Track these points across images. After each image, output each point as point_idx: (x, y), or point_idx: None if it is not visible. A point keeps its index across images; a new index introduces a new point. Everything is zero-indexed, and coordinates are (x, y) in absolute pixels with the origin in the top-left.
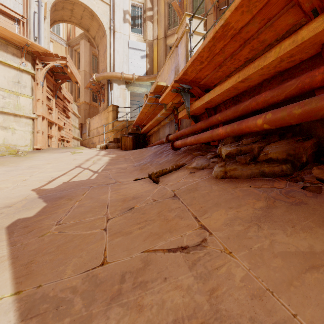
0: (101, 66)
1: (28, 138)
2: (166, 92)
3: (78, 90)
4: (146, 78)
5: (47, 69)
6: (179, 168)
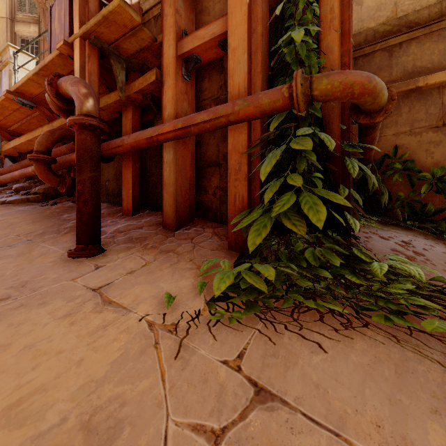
0: None
1: None
2: None
3: None
4: None
5: None
6: None
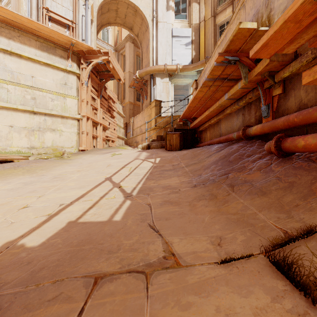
0: (144, 62)
1: (73, 139)
2: (291, 11)
3: (124, 91)
4: (192, 66)
5: (91, 67)
6: None
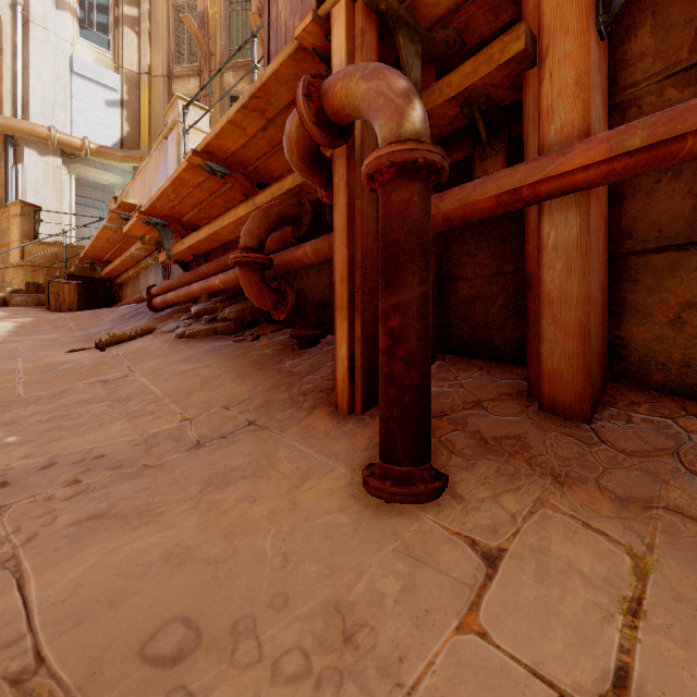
0: None
1: None
2: (133, 222)
3: None
4: (121, 154)
5: None
6: (147, 334)
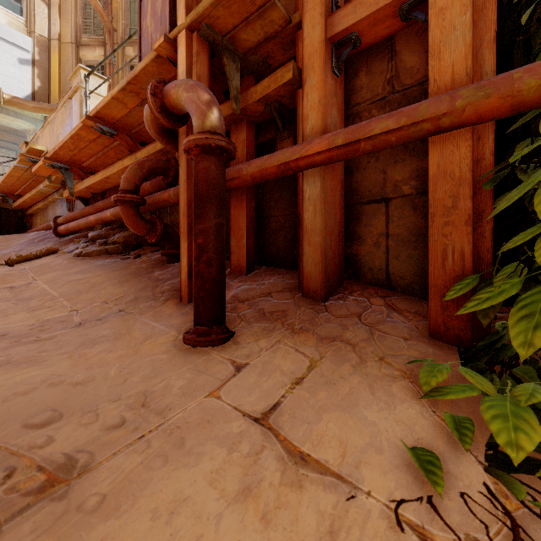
0: None
1: None
2: (40, 165)
3: None
4: (32, 105)
5: None
6: (52, 254)
